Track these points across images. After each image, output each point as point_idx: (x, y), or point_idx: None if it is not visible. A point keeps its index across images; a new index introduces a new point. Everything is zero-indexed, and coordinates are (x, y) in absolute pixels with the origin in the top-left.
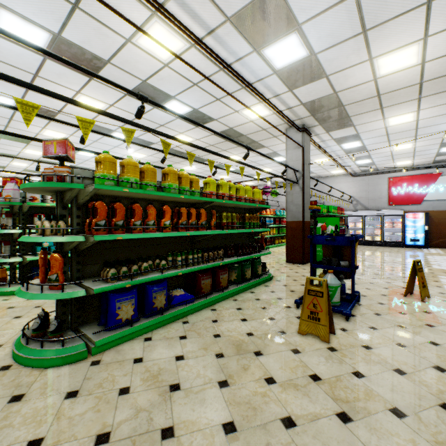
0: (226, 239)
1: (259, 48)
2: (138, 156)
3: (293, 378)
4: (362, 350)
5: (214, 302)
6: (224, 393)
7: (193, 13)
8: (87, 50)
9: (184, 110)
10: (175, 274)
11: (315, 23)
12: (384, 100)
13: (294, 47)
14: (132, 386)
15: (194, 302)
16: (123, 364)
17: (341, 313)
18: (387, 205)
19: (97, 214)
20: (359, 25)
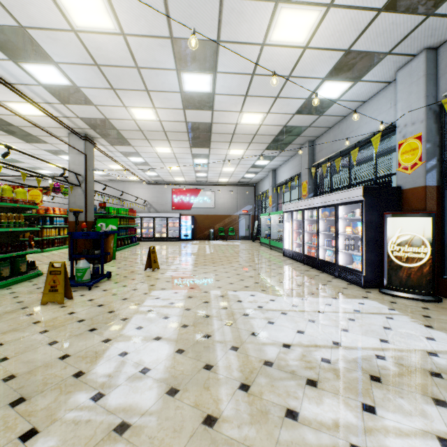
0: None
1: (16, 60)
2: None
3: (17, 327)
4: (86, 302)
5: None
6: None
7: None
8: None
9: None
10: None
11: (70, 67)
12: (146, 134)
13: (56, 74)
14: None
15: None
16: None
17: (86, 285)
18: (171, 210)
19: None
20: (108, 84)
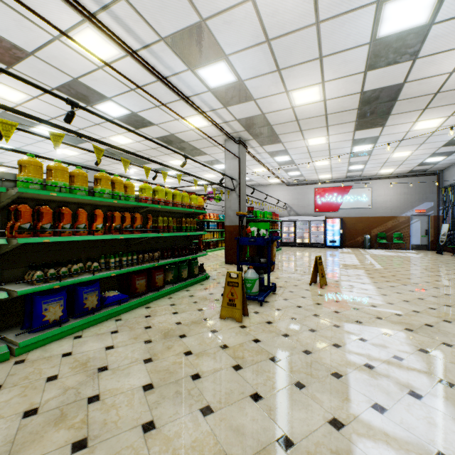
0: (163, 242)
1: (193, 68)
2: (69, 153)
3: (207, 349)
4: (265, 325)
5: (150, 301)
6: (148, 366)
7: (127, 27)
8: (5, 38)
9: (122, 112)
10: (107, 275)
11: (239, 56)
12: (302, 124)
13: (224, 72)
14: (61, 374)
15: (129, 301)
16: (51, 359)
17: (257, 300)
18: (314, 212)
19: (20, 217)
20: (274, 65)
